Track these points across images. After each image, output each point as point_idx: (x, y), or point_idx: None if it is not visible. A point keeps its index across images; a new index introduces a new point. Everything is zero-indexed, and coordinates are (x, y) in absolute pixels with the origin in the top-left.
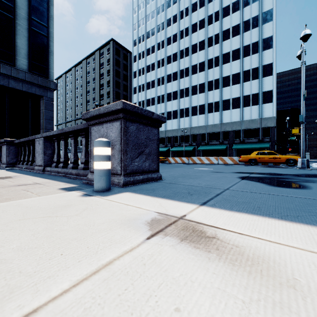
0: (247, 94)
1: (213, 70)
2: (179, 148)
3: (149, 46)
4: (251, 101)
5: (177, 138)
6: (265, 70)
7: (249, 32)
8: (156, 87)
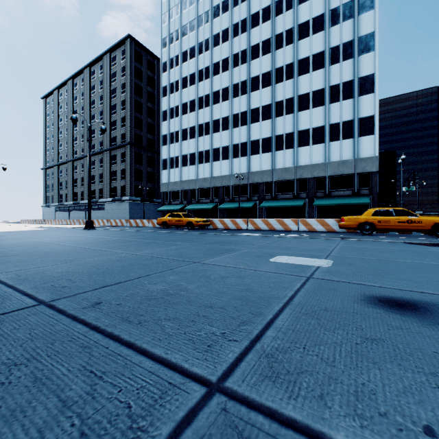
0: (336, 121)
1: (283, 85)
2: (231, 205)
3: (186, 48)
4: (341, 132)
5: (228, 189)
6: (362, 85)
7: (338, 26)
8: (197, 111)
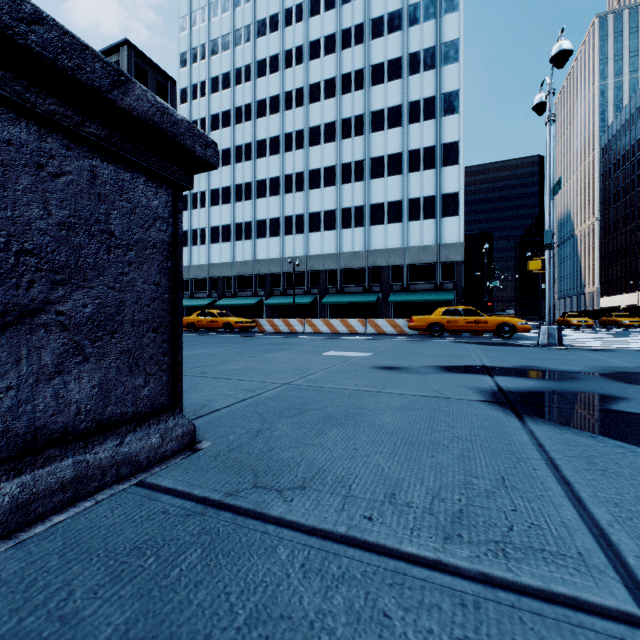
0: (416, 196)
1: (352, 142)
2: (282, 300)
3: (217, 73)
4: (422, 210)
5: (278, 278)
6: (446, 154)
7: (418, 76)
8: (234, 166)
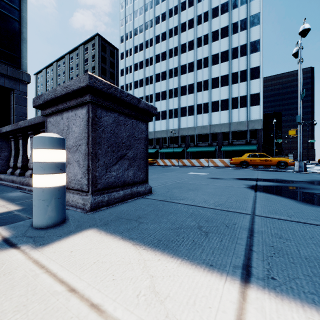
0: (236, 96)
1: (202, 71)
2: (167, 150)
3: (137, 44)
4: (239, 103)
5: (165, 139)
6: (252, 73)
7: (237, 34)
8: (144, 87)
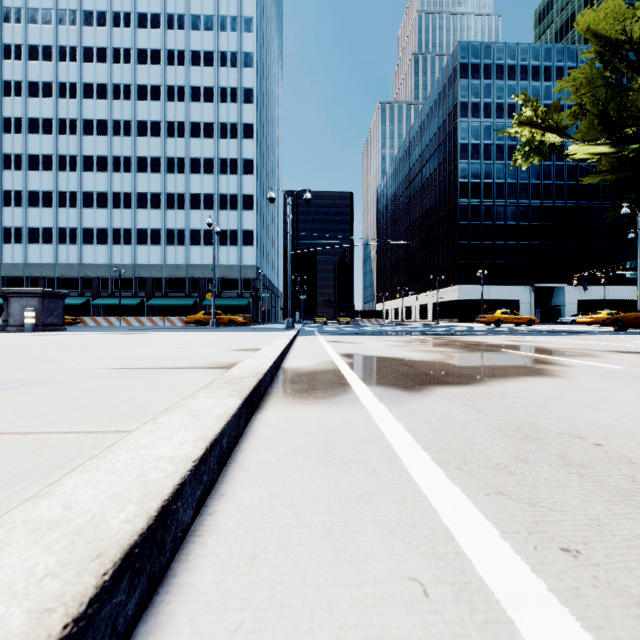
0: (225, 228)
1: (175, 177)
2: (110, 301)
3: (36, 78)
4: (229, 239)
5: (106, 281)
6: (245, 201)
7: (227, 141)
8: (57, 173)
